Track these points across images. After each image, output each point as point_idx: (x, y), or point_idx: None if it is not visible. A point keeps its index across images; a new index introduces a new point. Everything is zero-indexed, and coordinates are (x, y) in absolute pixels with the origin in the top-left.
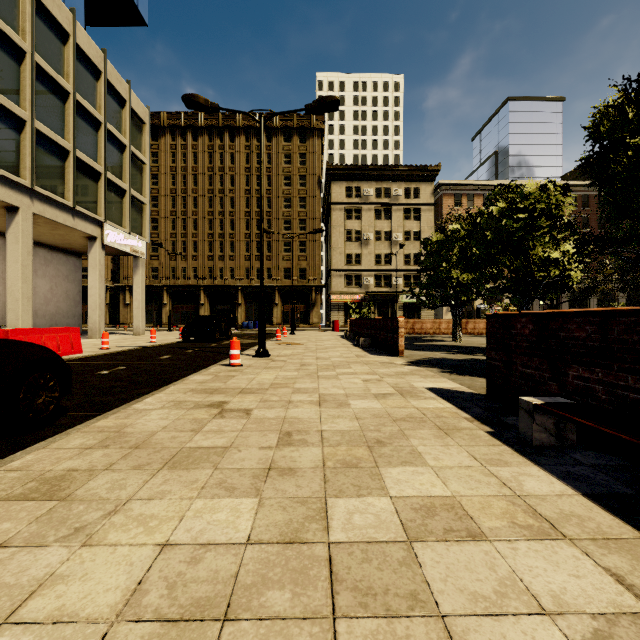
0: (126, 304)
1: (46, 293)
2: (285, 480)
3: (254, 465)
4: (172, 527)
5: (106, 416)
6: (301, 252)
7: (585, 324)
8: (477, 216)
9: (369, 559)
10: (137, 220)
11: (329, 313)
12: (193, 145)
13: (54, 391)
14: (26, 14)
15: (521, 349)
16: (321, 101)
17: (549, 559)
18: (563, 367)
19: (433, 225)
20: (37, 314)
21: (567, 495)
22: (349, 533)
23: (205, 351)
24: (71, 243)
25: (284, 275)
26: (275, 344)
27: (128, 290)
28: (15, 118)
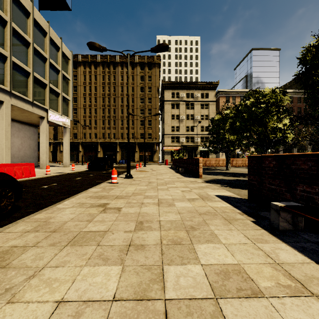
0: (60, 151)
1: (19, 145)
2: (138, 253)
3: (121, 243)
4: (67, 288)
5: (41, 212)
6: (149, 125)
7: (307, 161)
8: (239, 106)
9: (191, 313)
10: (65, 108)
11: (163, 156)
12: (94, 71)
13: (11, 198)
14: (7, 2)
15: (268, 175)
16: (159, 46)
17: (307, 312)
18: (294, 185)
19: (215, 112)
20: (14, 156)
21: (306, 263)
22: (177, 292)
23: (99, 175)
24: (31, 120)
25: (140, 137)
26: (135, 171)
27: (61, 144)
28: (1, 55)
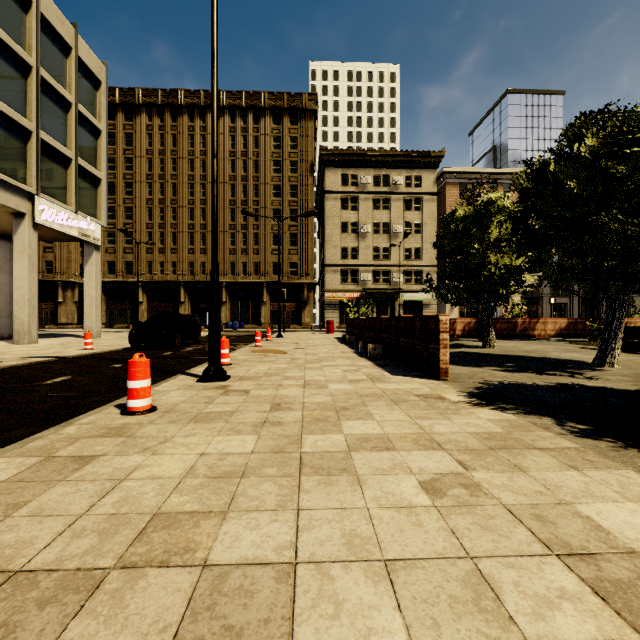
0: None
1: None
2: None
3: None
4: None
5: None
6: (292, 245)
7: None
8: (539, 169)
9: None
10: (89, 198)
11: (323, 312)
12: (172, 126)
13: None
14: None
15: None
16: None
17: None
18: None
19: (436, 216)
20: None
21: None
22: None
23: None
24: None
25: (273, 270)
26: (250, 352)
27: None
28: None
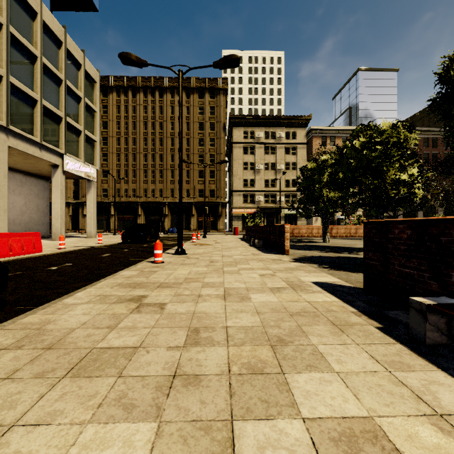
0: (84, 215)
1: (21, 207)
2: (189, 393)
3: (159, 371)
4: None
5: (35, 311)
6: (211, 178)
7: None
8: (343, 149)
9: None
10: (90, 153)
11: (231, 222)
12: (133, 100)
13: None
14: None
15: (399, 251)
16: (226, 59)
17: None
18: (445, 268)
19: (306, 158)
20: (14, 222)
21: None
22: None
23: (138, 250)
24: (40, 170)
25: (199, 194)
26: (191, 245)
27: (85, 205)
28: None
